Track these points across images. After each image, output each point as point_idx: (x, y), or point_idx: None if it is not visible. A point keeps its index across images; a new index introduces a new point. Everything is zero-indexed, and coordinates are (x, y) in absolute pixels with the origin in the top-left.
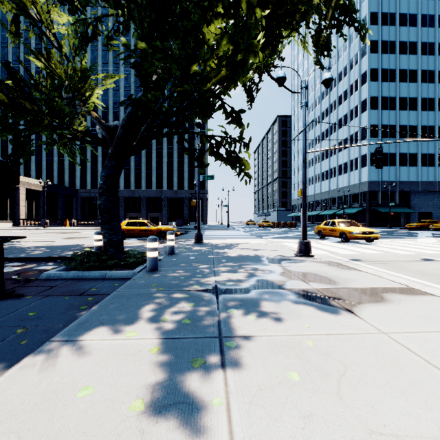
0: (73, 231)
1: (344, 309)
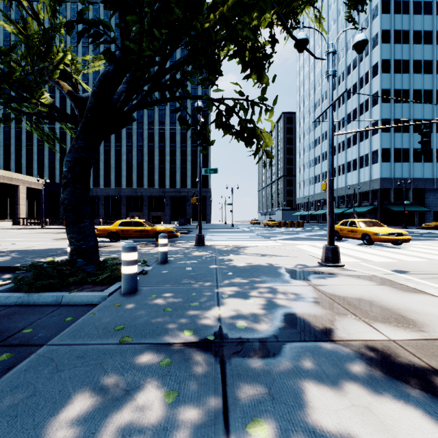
0: None
1: None
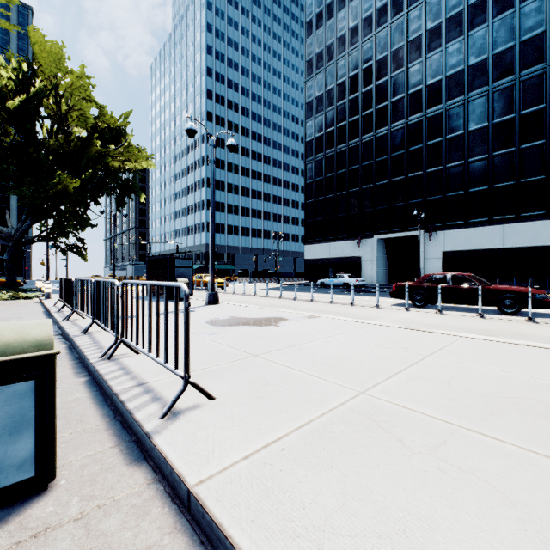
0: None
1: None
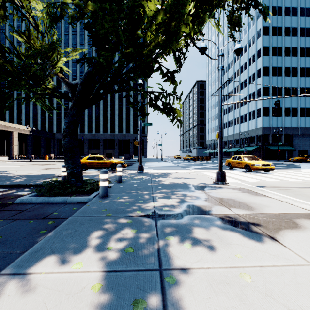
0: (51, 163)
1: (268, 236)
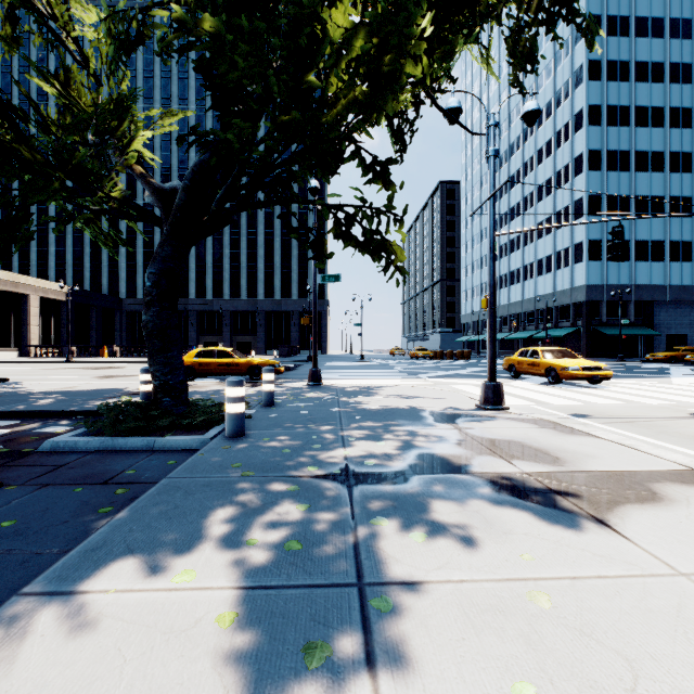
0: (114, 365)
1: (590, 518)
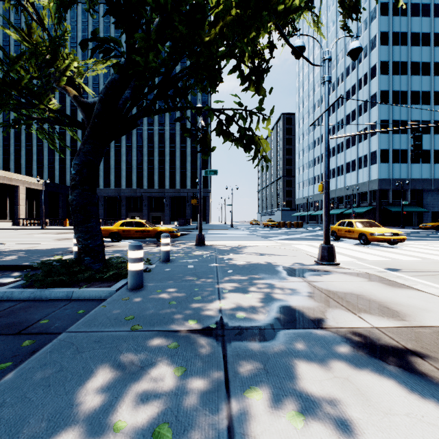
0: (71, 231)
1: None
